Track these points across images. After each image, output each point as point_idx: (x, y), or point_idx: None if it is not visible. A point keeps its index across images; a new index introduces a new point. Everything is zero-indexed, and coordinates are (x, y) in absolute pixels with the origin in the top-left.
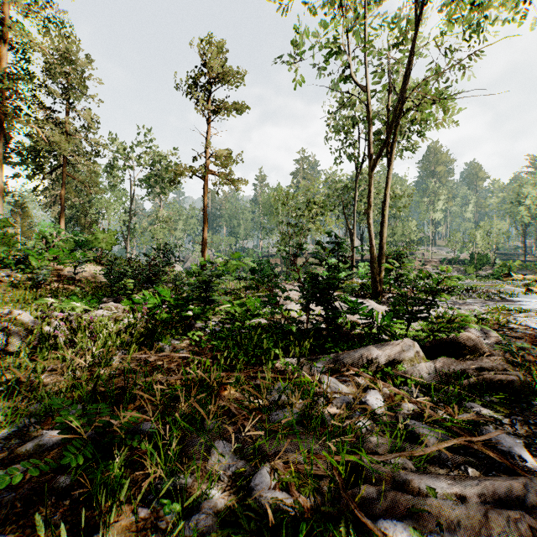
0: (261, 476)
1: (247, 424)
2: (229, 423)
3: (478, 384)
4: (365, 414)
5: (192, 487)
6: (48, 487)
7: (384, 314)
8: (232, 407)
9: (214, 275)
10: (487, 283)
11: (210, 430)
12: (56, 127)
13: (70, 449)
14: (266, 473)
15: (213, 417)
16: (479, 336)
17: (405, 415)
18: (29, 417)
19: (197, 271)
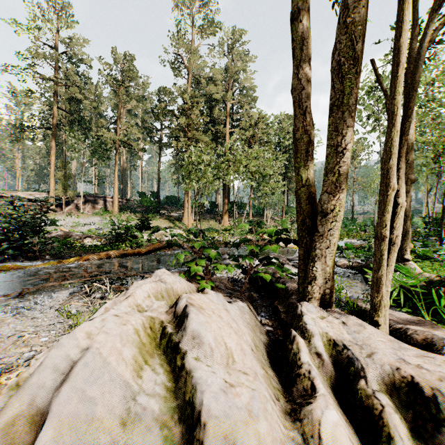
0: None
1: None
2: None
3: None
4: None
5: None
6: None
7: None
8: None
9: None
10: None
11: None
12: None
13: None
14: None
15: None
16: None
17: None
18: None
19: None
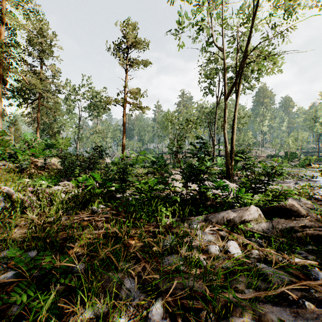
0: (156, 307)
1: (147, 265)
2: (135, 264)
3: (303, 237)
4: (229, 260)
5: (107, 315)
6: (4, 314)
7: (235, 189)
8: (137, 253)
9: (128, 164)
10: (296, 169)
11: (121, 270)
12: (34, 75)
13: (16, 290)
14: (160, 305)
15: (124, 259)
16: (297, 204)
17: (255, 259)
18: (1, 259)
19: (117, 162)
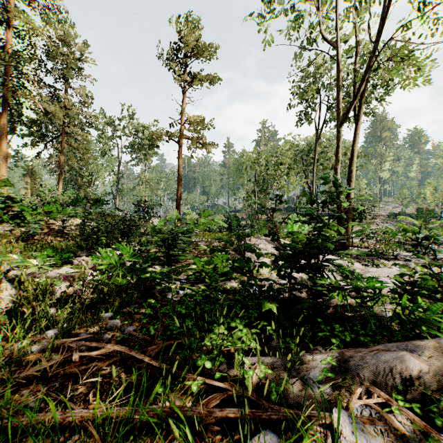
0: None
1: None
2: None
3: None
4: None
5: None
6: None
7: (361, 273)
8: None
9: (178, 232)
10: None
11: None
12: (54, 101)
13: None
14: None
15: None
16: None
17: None
18: None
19: (158, 228)
